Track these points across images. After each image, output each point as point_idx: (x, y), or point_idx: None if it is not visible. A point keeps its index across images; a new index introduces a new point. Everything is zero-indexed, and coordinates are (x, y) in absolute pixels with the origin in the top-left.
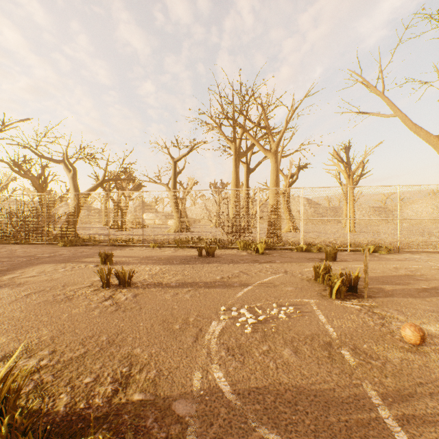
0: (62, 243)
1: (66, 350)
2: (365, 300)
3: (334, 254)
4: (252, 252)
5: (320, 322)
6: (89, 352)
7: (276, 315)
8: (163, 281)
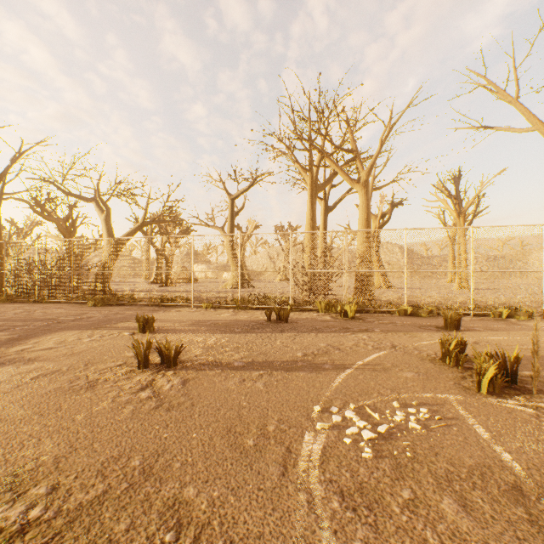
0: (92, 302)
1: (74, 487)
2: (537, 397)
3: (456, 320)
4: (337, 316)
5: (482, 440)
6: (111, 491)
7: (403, 423)
8: (222, 359)
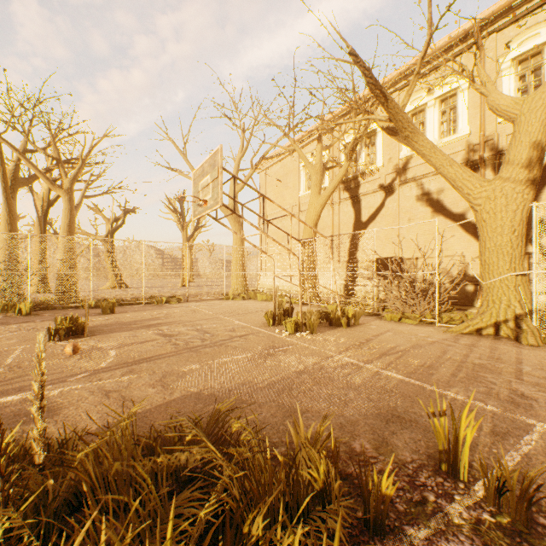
0: None
1: None
2: (84, 338)
3: (113, 307)
4: (13, 315)
5: (7, 358)
6: None
7: None
8: None
